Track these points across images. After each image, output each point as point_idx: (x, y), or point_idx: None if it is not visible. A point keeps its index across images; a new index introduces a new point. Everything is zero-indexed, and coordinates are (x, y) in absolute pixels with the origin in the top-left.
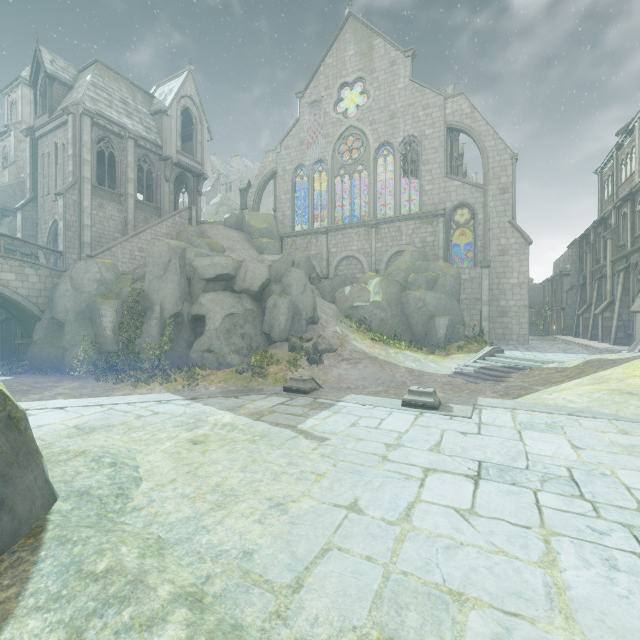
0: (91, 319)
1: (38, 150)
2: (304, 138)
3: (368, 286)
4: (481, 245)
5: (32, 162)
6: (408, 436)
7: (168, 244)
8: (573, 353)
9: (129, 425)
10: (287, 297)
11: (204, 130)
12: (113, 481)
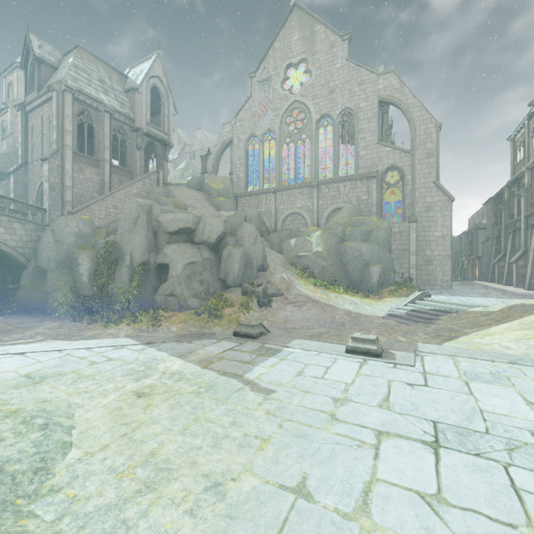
0: (70, 267)
1: (28, 122)
2: (255, 112)
3: (311, 238)
4: (409, 202)
5: (23, 133)
6: (355, 388)
7: (137, 202)
8: (493, 297)
9: (79, 373)
10: (240, 248)
11: (170, 105)
12: (38, 449)
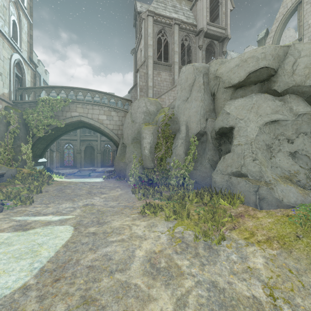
0: (140, 142)
1: (136, 59)
2: None
3: None
4: None
5: (134, 67)
6: None
7: (193, 66)
8: None
9: None
10: None
11: (227, 2)
12: None
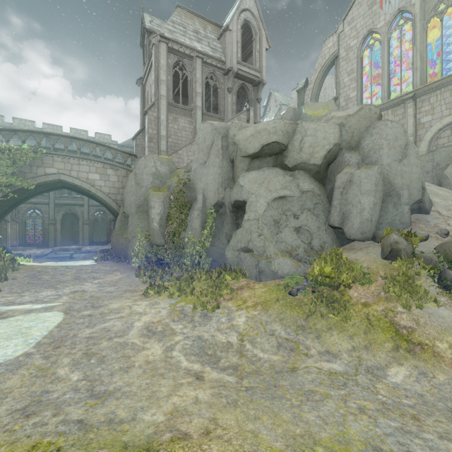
0: (147, 212)
1: (145, 93)
2: None
3: None
4: None
5: (141, 103)
6: None
7: (211, 125)
8: None
9: None
10: (372, 167)
11: (262, 39)
12: None
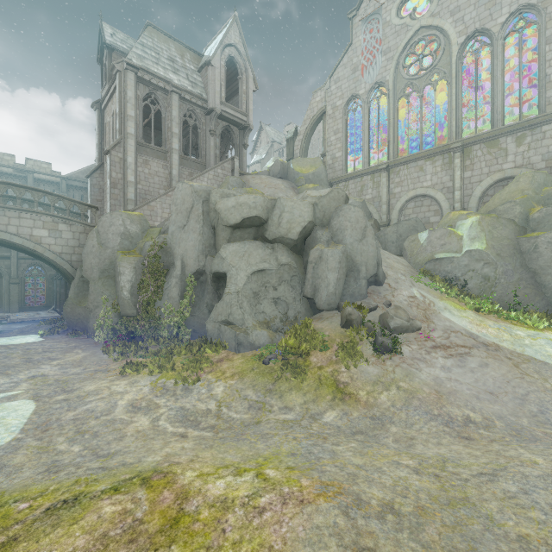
0: (114, 277)
1: (104, 121)
2: (357, 63)
3: (456, 229)
4: None
5: (99, 133)
6: None
7: (191, 186)
8: None
9: None
10: (338, 246)
11: (249, 79)
12: None
